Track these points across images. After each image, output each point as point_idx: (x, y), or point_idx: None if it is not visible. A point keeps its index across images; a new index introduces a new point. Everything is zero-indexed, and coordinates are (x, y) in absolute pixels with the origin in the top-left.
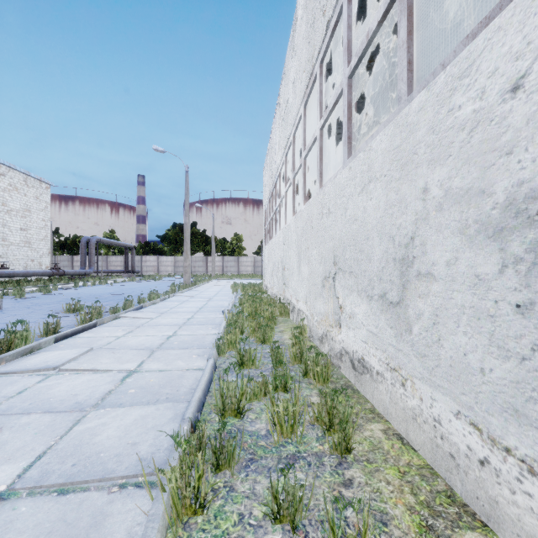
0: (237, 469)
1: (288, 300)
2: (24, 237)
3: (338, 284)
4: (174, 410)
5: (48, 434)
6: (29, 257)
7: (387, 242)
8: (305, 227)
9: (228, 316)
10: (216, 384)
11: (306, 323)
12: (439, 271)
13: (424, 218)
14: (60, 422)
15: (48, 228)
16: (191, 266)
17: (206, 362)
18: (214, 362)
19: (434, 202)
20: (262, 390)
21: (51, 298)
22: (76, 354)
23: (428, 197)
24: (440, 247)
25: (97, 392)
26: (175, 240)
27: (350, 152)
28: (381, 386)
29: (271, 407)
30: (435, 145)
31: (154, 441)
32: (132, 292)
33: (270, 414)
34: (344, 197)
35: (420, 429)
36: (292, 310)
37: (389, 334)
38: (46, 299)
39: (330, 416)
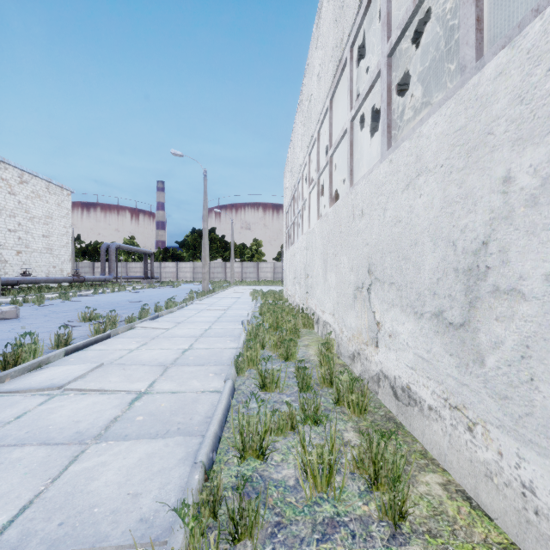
0: (260, 539)
1: (312, 310)
2: (46, 244)
3: (374, 296)
4: (185, 447)
5: (39, 475)
6: (51, 264)
7: (444, 248)
8: (332, 231)
9: (247, 328)
10: (234, 412)
11: (333, 337)
12: (531, 288)
13: (506, 216)
14: (55, 458)
15: (69, 234)
16: (210, 273)
17: (223, 383)
18: (233, 384)
19: (522, 194)
20: (289, 423)
21: (69, 306)
22: (85, 370)
23: (512, 189)
24: (533, 255)
25: (102, 419)
26: (194, 246)
27: (390, 143)
28: (435, 425)
29: (302, 451)
30: (525, 118)
31: (159, 493)
32: (150, 300)
33: (298, 454)
34: (382, 196)
35: (499, 492)
36: (316, 321)
37: (448, 363)
38: (64, 307)
39: (376, 466)
